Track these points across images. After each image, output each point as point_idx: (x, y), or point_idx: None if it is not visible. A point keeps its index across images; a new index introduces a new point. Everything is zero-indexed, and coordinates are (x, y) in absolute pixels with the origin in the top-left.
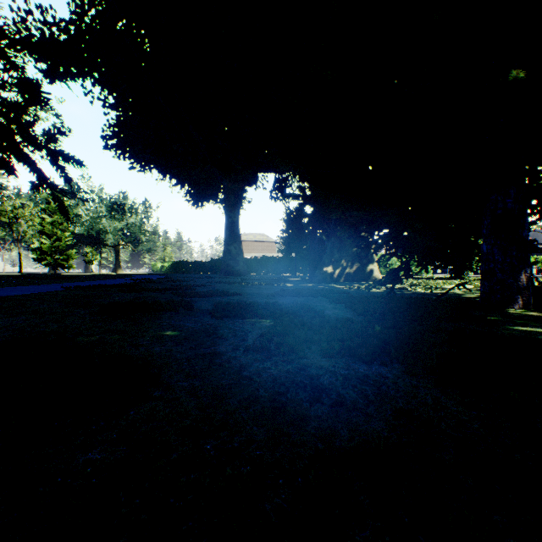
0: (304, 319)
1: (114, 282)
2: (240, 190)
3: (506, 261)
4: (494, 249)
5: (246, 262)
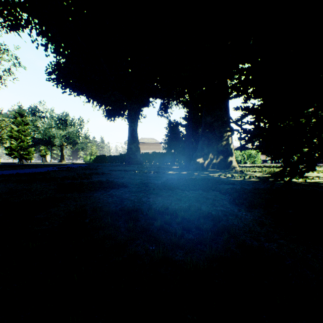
0: None
1: (40, 170)
2: (138, 108)
3: None
4: None
5: (142, 156)
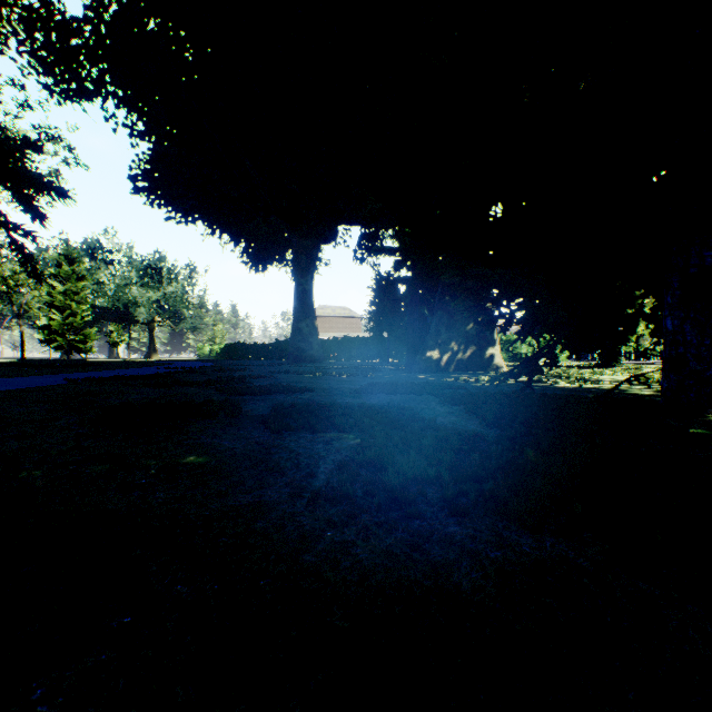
0: (408, 436)
1: (142, 372)
2: (315, 248)
3: (703, 343)
4: (686, 325)
5: (323, 345)
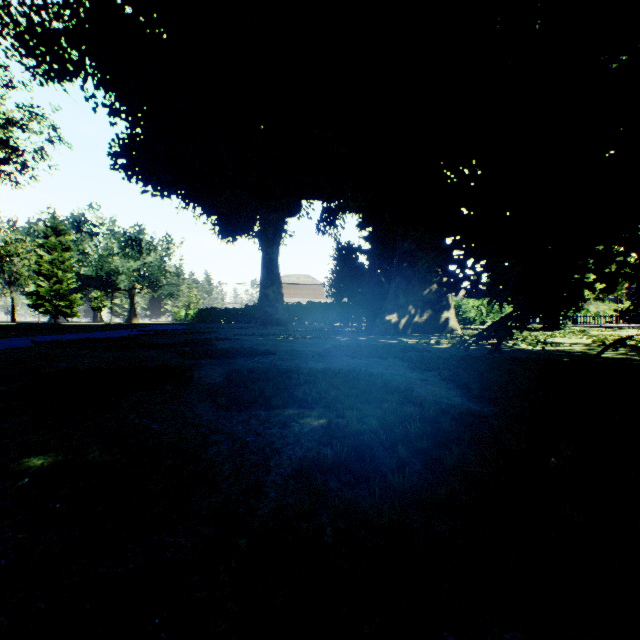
0: (389, 417)
1: (114, 334)
2: (280, 220)
3: None
4: None
5: (288, 310)
